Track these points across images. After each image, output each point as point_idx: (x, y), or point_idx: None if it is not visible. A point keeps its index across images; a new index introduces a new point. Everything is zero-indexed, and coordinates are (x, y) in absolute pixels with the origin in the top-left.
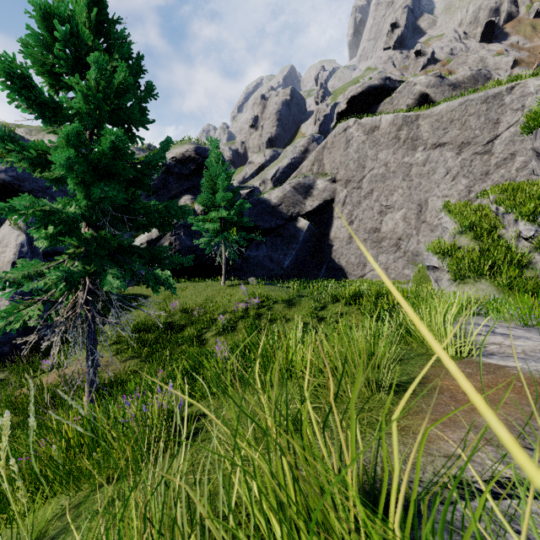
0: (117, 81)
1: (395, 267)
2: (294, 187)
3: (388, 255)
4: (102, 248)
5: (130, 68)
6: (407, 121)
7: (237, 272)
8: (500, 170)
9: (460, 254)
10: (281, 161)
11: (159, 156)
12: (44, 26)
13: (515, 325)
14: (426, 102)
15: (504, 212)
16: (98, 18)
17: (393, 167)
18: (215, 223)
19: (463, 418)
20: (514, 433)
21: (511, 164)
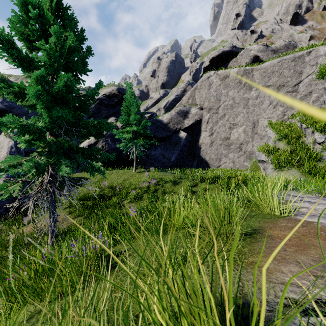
0: (68, 44)
1: (238, 160)
2: (177, 112)
3: (234, 153)
4: (59, 148)
5: (76, 37)
6: (246, 72)
7: (143, 164)
8: (303, 101)
9: (279, 153)
10: (169, 97)
11: (95, 92)
12: (22, 10)
13: (315, 196)
14: (257, 61)
15: (305, 127)
16: (56, 6)
17: (237, 100)
18: (129, 134)
19: (290, 256)
20: (325, 267)
21: (309, 98)
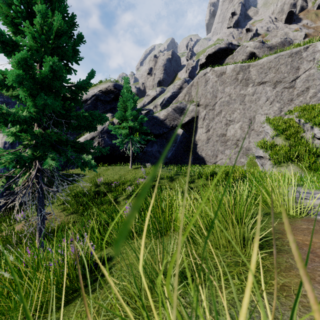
0: (56, 27)
1: (235, 157)
2: (174, 109)
3: (231, 150)
4: (47, 141)
5: (66, 22)
6: (242, 68)
7: (139, 161)
8: (300, 97)
9: (277, 148)
10: (166, 94)
11: (87, 81)
12: None
13: None
14: (254, 57)
15: (304, 122)
16: None
17: (234, 96)
18: (125, 130)
19: None
20: None
21: (306, 94)
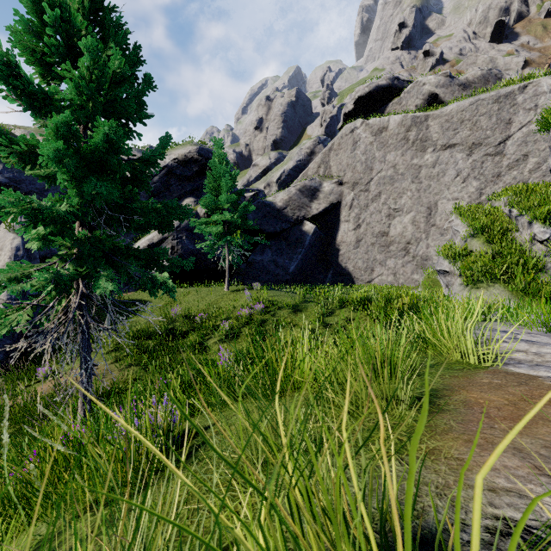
0: (112, 70)
1: (403, 271)
2: (300, 190)
3: (396, 259)
4: (96, 249)
5: (126, 59)
6: (416, 121)
7: (241, 278)
8: (512, 171)
9: (472, 258)
10: (286, 163)
11: (158, 152)
12: (33, 11)
13: (537, 331)
14: (435, 102)
15: (517, 214)
16: (92, 6)
17: (402, 169)
18: (218, 226)
19: (502, 438)
20: None
21: (524, 165)
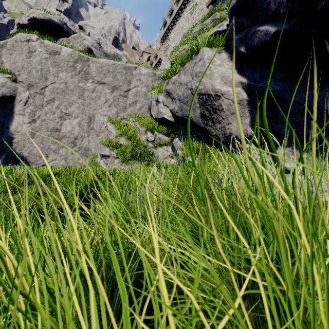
0: None
1: (72, 157)
2: None
3: (67, 149)
4: None
5: None
6: (81, 58)
7: None
8: (131, 107)
9: (124, 147)
10: None
11: None
12: None
13: None
14: (91, 55)
15: (140, 127)
16: None
17: (71, 87)
18: None
19: None
20: None
21: (136, 106)
